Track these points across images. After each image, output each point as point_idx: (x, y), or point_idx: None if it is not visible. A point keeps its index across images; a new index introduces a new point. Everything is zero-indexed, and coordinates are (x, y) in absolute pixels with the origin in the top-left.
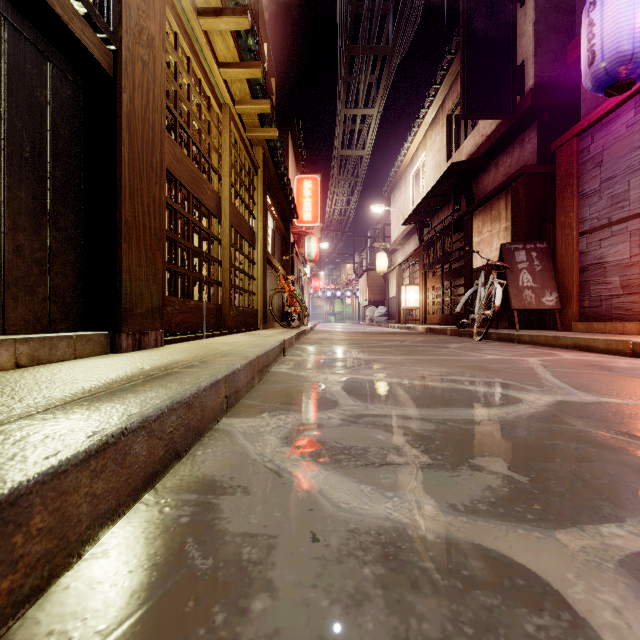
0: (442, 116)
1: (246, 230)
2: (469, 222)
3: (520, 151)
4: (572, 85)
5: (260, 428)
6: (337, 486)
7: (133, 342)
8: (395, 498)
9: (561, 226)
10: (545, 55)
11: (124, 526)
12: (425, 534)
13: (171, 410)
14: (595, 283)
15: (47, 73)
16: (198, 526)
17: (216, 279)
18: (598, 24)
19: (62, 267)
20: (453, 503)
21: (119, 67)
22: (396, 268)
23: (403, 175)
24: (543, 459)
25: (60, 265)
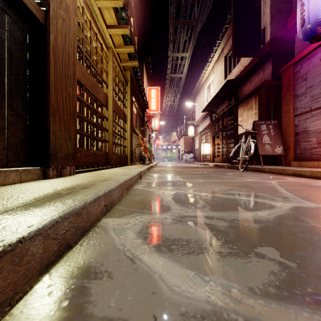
0: (222, 56)
1: (121, 114)
2: (236, 110)
3: (263, 73)
4: (289, 39)
5: (124, 225)
6: (171, 271)
7: (56, 173)
8: (211, 282)
9: (285, 112)
10: (276, 24)
11: (18, 310)
12: (237, 318)
13: (64, 219)
14: (303, 141)
15: (5, 21)
16: (72, 310)
17: (105, 139)
18: (306, 4)
19: (15, 131)
20: (251, 286)
21: (48, 20)
22: (198, 134)
23: (202, 87)
24: (300, 248)
25: (13, 130)
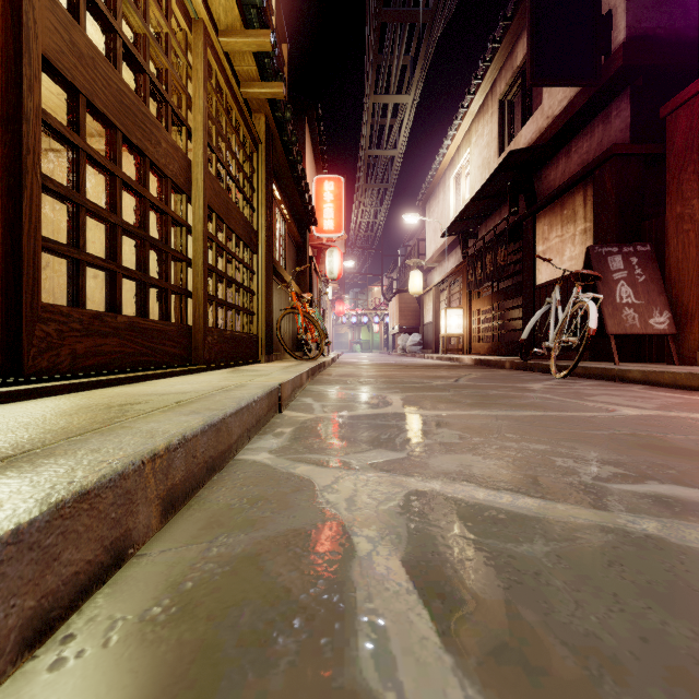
0: (492, 102)
1: (238, 222)
2: (530, 227)
3: (604, 130)
4: (676, 40)
5: None
6: None
7: None
8: None
9: (676, 220)
10: None
11: None
12: None
13: None
14: None
15: None
16: None
17: (183, 286)
18: None
19: None
20: None
21: None
22: (433, 289)
23: (441, 180)
24: None
25: None
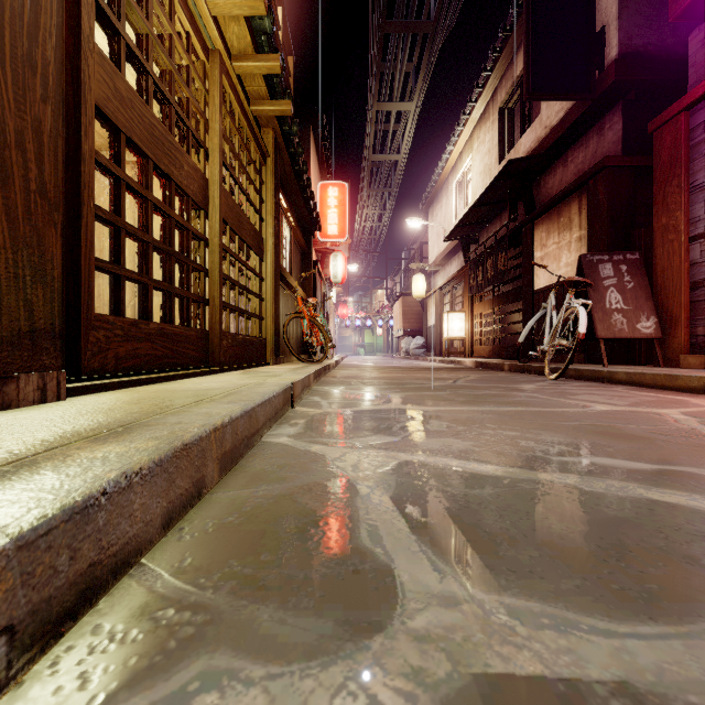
0: (493, 110)
1: (249, 233)
2: (529, 233)
3: (598, 141)
4: (666, 56)
5: None
6: None
7: None
8: None
9: (662, 230)
10: (632, 18)
11: None
12: None
13: None
14: None
15: None
16: None
17: (201, 295)
18: None
19: None
20: None
21: None
22: (436, 292)
23: (444, 185)
24: None
25: None
